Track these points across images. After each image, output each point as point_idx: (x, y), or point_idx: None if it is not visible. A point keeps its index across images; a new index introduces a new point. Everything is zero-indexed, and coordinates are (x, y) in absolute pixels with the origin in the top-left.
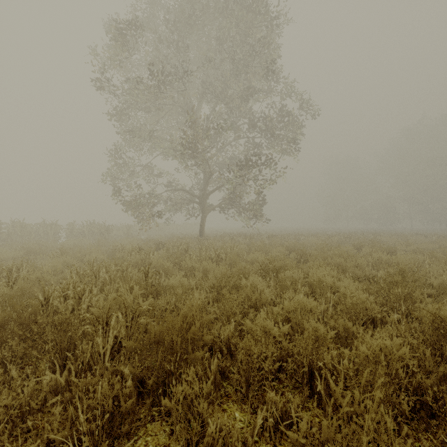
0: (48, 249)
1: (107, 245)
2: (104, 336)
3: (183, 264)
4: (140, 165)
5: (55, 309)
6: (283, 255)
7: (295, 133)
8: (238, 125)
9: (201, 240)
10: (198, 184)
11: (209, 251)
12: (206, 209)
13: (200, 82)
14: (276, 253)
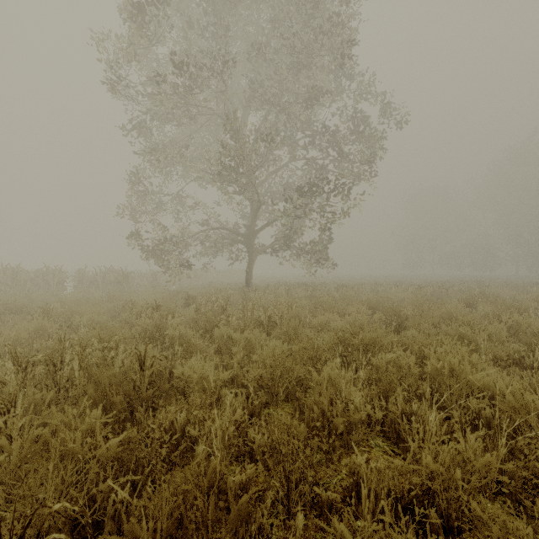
0: (39, 305)
1: (122, 299)
2: None
3: (215, 333)
4: (168, 194)
5: None
6: (366, 318)
7: (374, 148)
8: (296, 140)
9: (247, 293)
10: (244, 218)
11: (257, 308)
12: (254, 250)
13: (246, 85)
14: (356, 314)
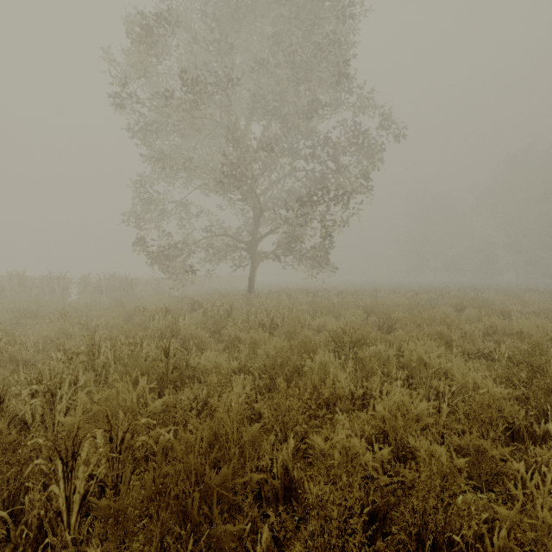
0: (50, 310)
1: (129, 304)
2: (69, 477)
3: (223, 333)
4: (172, 202)
5: (19, 410)
6: (360, 320)
7: (372, 158)
8: (298, 149)
9: (250, 298)
10: (246, 225)
11: (260, 312)
12: (257, 257)
13: (248, 95)
14: (351, 317)
